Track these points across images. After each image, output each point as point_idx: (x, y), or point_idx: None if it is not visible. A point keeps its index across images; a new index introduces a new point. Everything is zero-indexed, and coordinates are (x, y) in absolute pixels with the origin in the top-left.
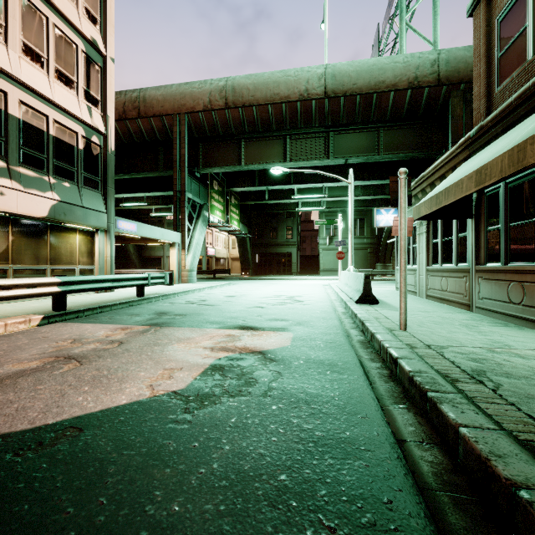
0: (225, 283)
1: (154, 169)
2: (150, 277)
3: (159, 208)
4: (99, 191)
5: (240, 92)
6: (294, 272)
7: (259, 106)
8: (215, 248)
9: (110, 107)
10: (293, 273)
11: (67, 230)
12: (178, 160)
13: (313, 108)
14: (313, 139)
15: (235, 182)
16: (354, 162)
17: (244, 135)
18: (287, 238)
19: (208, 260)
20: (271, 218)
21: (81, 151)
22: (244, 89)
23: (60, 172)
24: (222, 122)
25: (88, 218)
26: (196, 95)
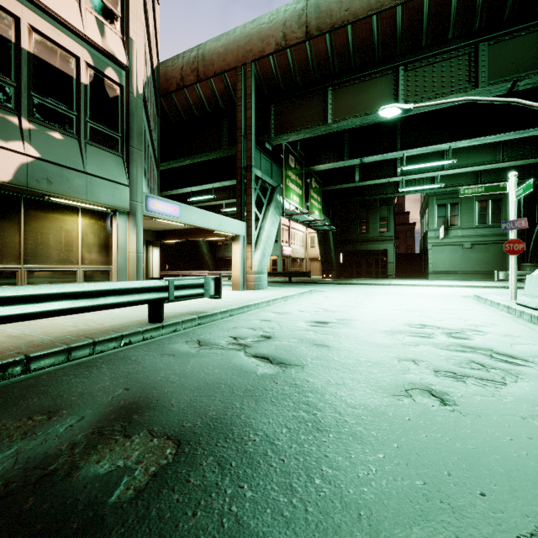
0: (305, 291)
1: (217, 147)
2: (175, 286)
3: (231, 204)
4: (119, 152)
5: (327, 9)
6: (391, 274)
7: (357, 23)
8: (291, 247)
9: (136, 28)
10: (389, 276)
11: (60, 209)
12: (243, 126)
13: (452, 1)
14: (445, 62)
15: (316, 158)
16: (527, 86)
17: (332, 81)
18: (380, 232)
19: (284, 260)
20: (359, 208)
21: (85, 88)
22: (333, 3)
23: (44, 114)
24: (301, 64)
25: (95, 191)
26: (266, 33)
